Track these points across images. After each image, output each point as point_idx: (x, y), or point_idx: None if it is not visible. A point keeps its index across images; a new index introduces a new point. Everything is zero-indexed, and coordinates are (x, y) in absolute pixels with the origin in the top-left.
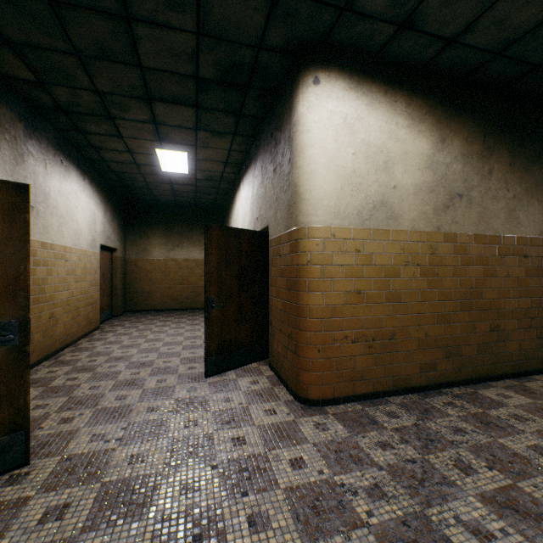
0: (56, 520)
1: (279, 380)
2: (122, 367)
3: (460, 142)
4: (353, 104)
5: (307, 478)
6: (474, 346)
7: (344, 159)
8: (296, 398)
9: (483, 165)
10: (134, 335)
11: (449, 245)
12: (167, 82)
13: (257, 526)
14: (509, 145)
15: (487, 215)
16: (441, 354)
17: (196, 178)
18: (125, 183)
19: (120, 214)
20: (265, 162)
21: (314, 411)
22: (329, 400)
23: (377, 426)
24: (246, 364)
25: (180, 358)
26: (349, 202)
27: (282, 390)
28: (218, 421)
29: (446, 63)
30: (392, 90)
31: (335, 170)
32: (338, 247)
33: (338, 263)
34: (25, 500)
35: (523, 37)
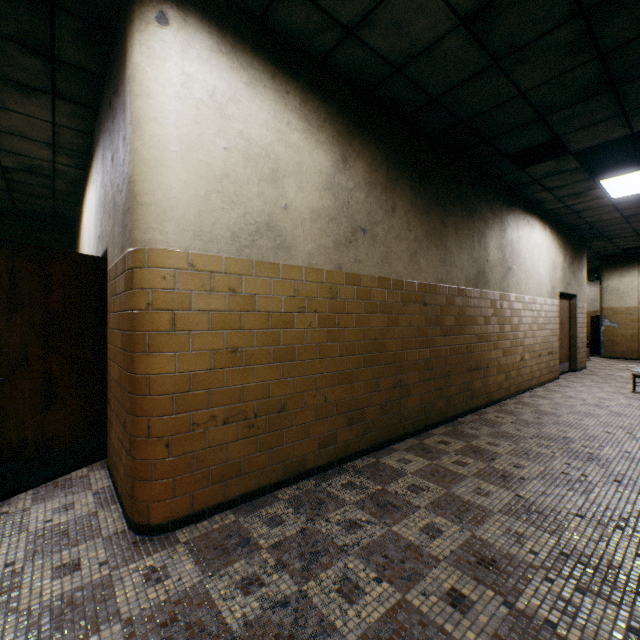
0: None
1: (116, 494)
2: None
3: (364, 167)
4: (225, 76)
5: None
6: (378, 407)
7: (212, 154)
8: (131, 526)
9: (387, 198)
10: None
11: (352, 288)
12: None
13: None
14: (411, 182)
15: (391, 256)
16: (343, 421)
17: (2, 165)
18: None
19: None
20: (106, 147)
21: (156, 544)
22: (186, 518)
23: (249, 548)
24: (63, 474)
25: None
26: (220, 218)
27: (114, 514)
28: None
29: (347, 63)
30: (283, 76)
31: (196, 167)
32: (202, 283)
33: (202, 308)
34: None
35: (420, 56)
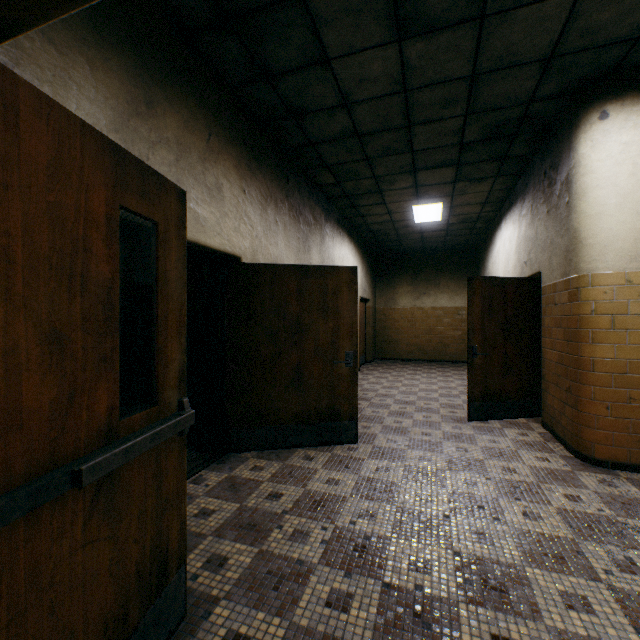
0: (384, 472)
1: (554, 438)
2: (390, 402)
3: None
4: None
5: (583, 509)
6: None
7: None
8: (575, 455)
9: None
10: (390, 379)
11: None
12: (432, 155)
13: (530, 517)
14: None
15: None
16: None
17: (448, 223)
18: (378, 239)
19: (371, 267)
20: (536, 202)
21: (599, 470)
22: (622, 464)
23: None
24: (511, 417)
25: (438, 403)
26: None
27: (558, 447)
28: (486, 453)
29: None
30: None
31: (631, 208)
32: (636, 294)
33: (636, 312)
34: (363, 459)
35: None
